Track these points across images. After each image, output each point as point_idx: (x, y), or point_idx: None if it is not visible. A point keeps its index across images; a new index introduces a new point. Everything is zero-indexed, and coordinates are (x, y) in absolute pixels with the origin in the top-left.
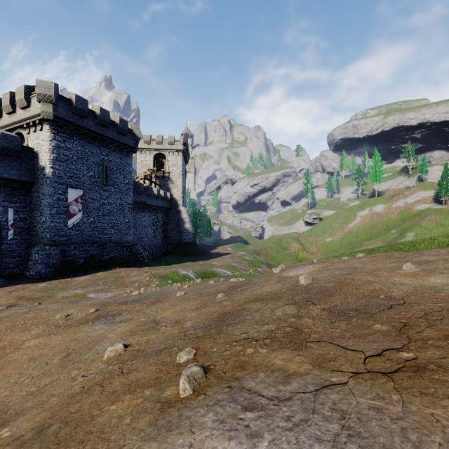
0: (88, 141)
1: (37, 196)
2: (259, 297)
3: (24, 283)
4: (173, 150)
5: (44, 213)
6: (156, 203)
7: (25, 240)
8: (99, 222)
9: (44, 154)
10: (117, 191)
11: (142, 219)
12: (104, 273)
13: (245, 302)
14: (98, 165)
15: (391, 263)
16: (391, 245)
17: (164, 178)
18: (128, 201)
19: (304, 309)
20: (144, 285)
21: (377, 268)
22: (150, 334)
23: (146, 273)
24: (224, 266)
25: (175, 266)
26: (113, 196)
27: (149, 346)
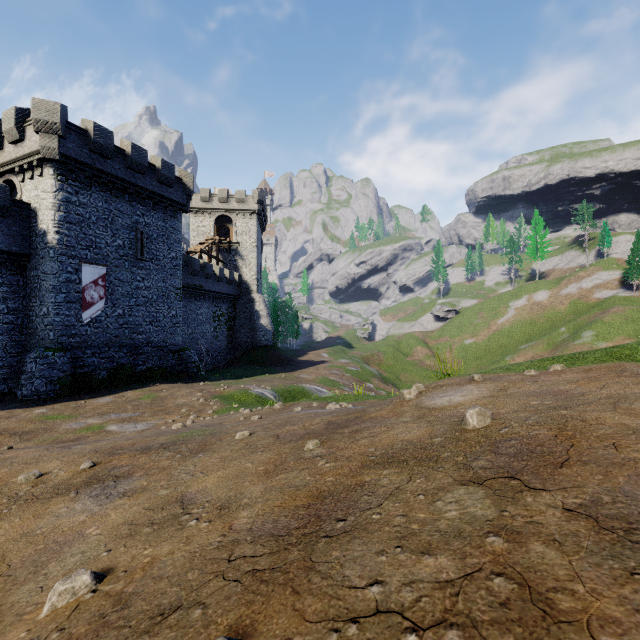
0: (113, 193)
1: (35, 275)
2: (390, 453)
3: (11, 407)
4: (243, 211)
5: (46, 301)
6: (219, 287)
7: (17, 343)
8: (132, 316)
9: (46, 212)
10: (158, 270)
11: (197, 311)
12: (136, 393)
13: (363, 466)
14: (129, 229)
15: (638, 384)
16: (604, 349)
17: (230, 252)
18: (176, 284)
19: (514, 506)
20: (195, 411)
21: (617, 394)
22: (162, 539)
23: (201, 393)
24: (317, 381)
25: (245, 381)
26: (152, 277)
27: (145, 588)
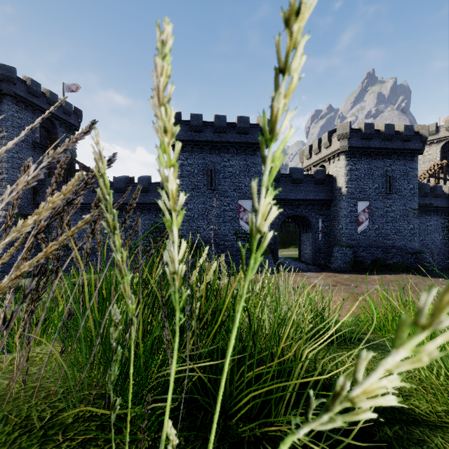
0: (372, 158)
1: (335, 209)
2: None
3: (332, 272)
4: None
5: (340, 222)
6: (447, 203)
7: (327, 242)
8: (383, 229)
9: (340, 178)
10: (400, 198)
11: (426, 223)
12: (392, 276)
13: None
14: (382, 176)
15: None
16: None
17: None
18: (413, 207)
19: None
20: None
21: None
22: None
23: (445, 286)
24: None
25: None
26: (396, 203)
27: None
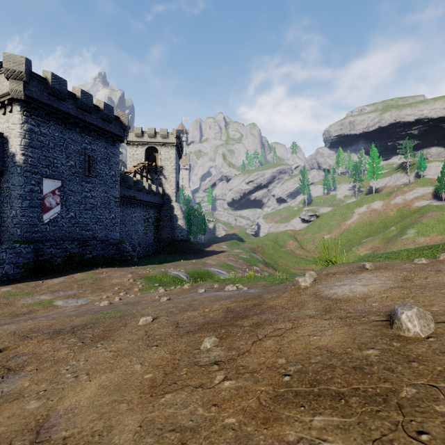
0: (67, 126)
1: (7, 186)
2: (310, 372)
3: None
4: (166, 143)
5: (14, 206)
6: (148, 198)
7: None
8: (81, 217)
9: (14, 139)
10: (102, 184)
11: (131, 215)
12: (82, 275)
13: (276, 397)
14: (79, 154)
15: None
16: None
17: (156, 173)
18: (115, 195)
19: None
20: (125, 289)
21: None
22: None
23: (131, 275)
24: (219, 265)
25: (166, 266)
26: (97, 189)
27: None
